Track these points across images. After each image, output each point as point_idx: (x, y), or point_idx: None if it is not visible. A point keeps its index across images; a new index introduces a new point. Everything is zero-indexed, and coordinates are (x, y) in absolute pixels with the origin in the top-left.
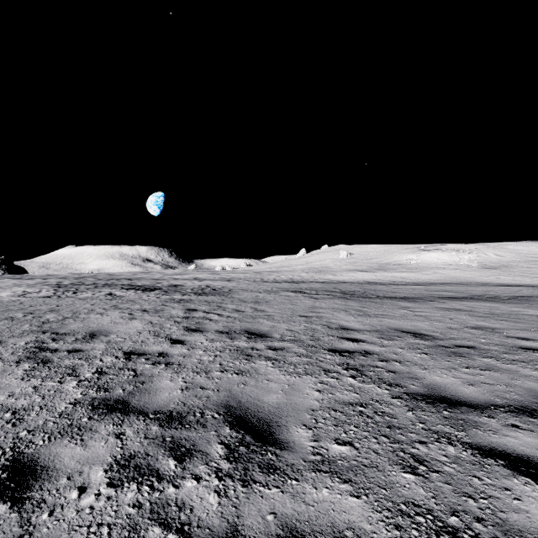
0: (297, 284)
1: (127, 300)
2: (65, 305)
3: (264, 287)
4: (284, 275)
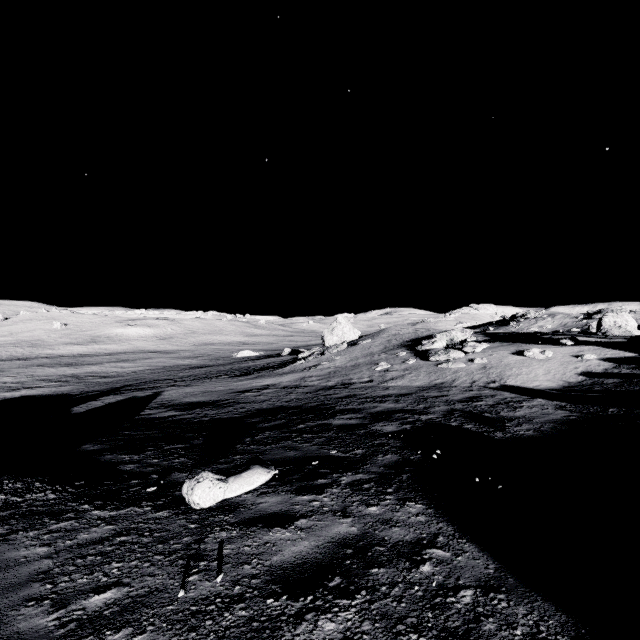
0: (30, 361)
1: None
2: None
3: (9, 365)
4: None
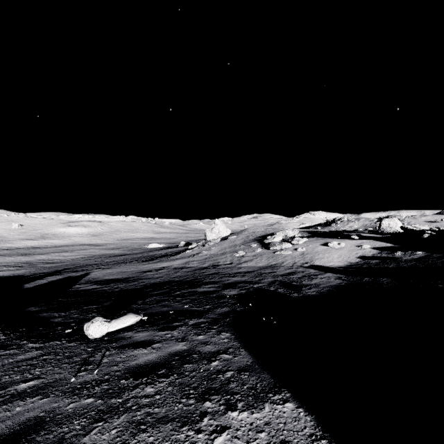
0: None
1: None
2: None
3: None
4: None
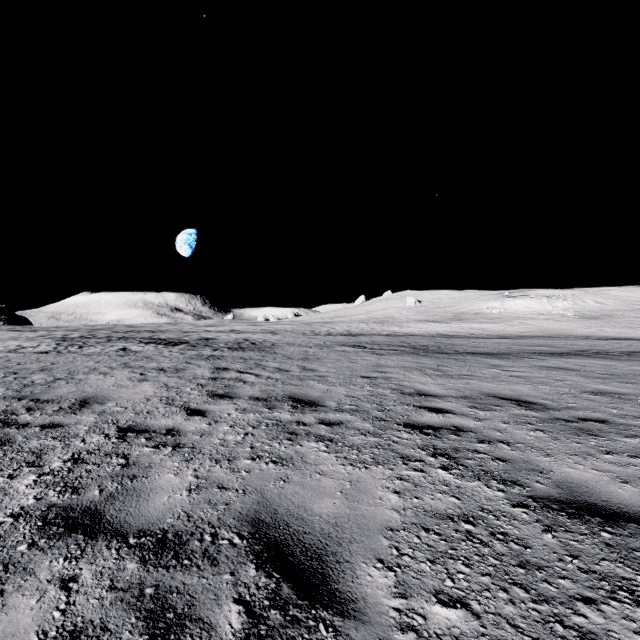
0: (355, 337)
1: (142, 356)
2: (62, 363)
3: (315, 340)
4: (339, 326)
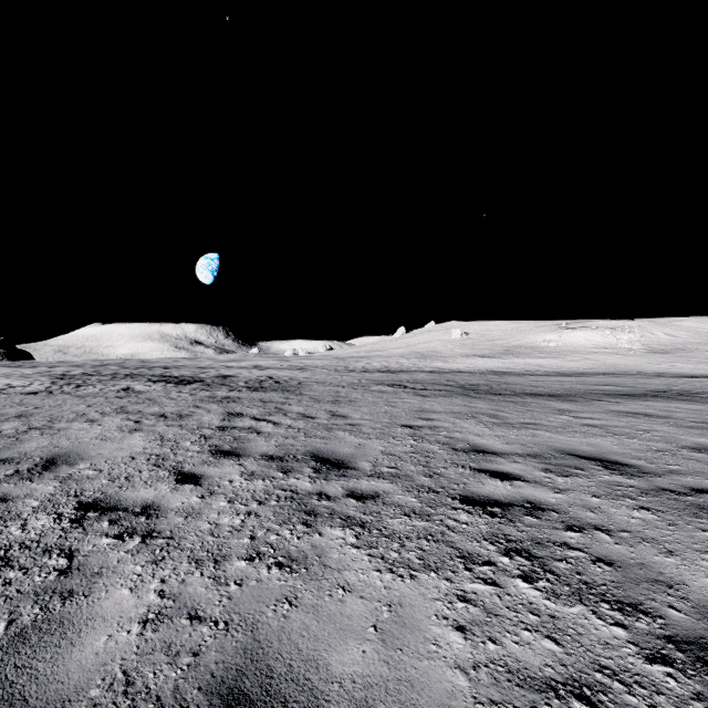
0: (394, 374)
1: (145, 398)
2: (47, 407)
3: (348, 378)
4: (377, 362)
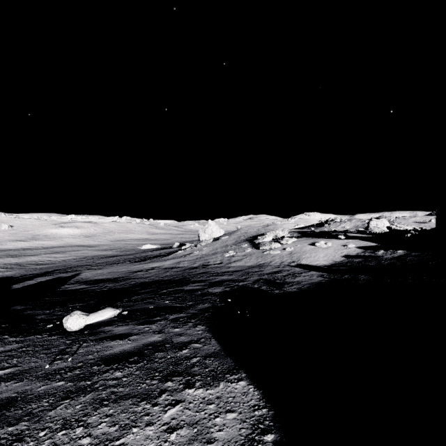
0: None
1: None
2: None
3: None
4: None
